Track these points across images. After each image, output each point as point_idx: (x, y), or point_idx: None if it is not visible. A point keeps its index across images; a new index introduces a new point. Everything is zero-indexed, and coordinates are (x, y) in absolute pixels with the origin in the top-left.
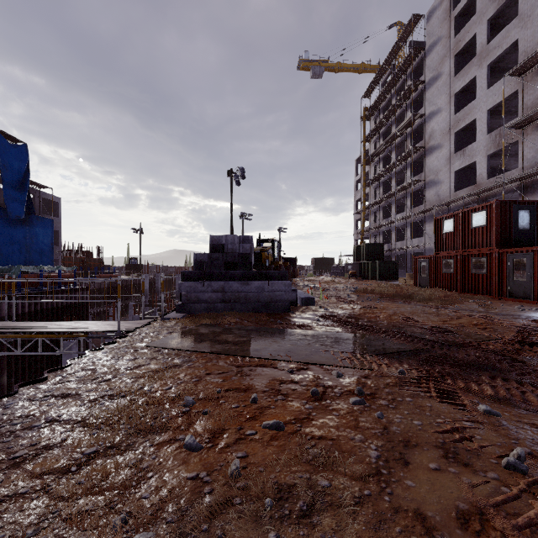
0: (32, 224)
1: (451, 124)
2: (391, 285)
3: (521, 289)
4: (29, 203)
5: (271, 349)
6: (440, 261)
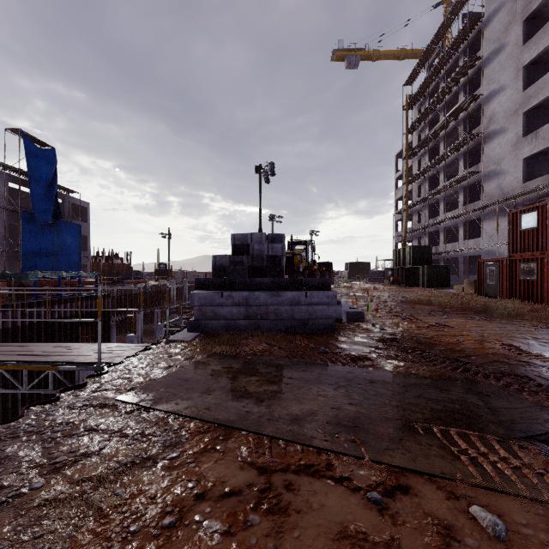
0: (60, 229)
1: (519, 103)
2: (447, 294)
3: None
4: (57, 208)
5: (322, 417)
6: (517, 264)
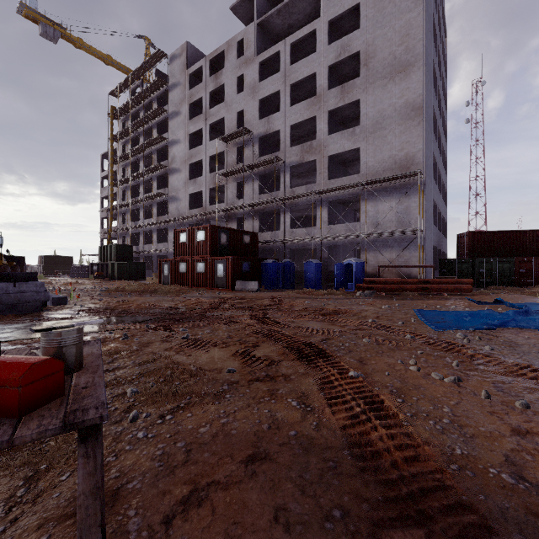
0: None
1: (188, 156)
2: (140, 284)
3: (221, 282)
4: None
5: None
6: (178, 263)
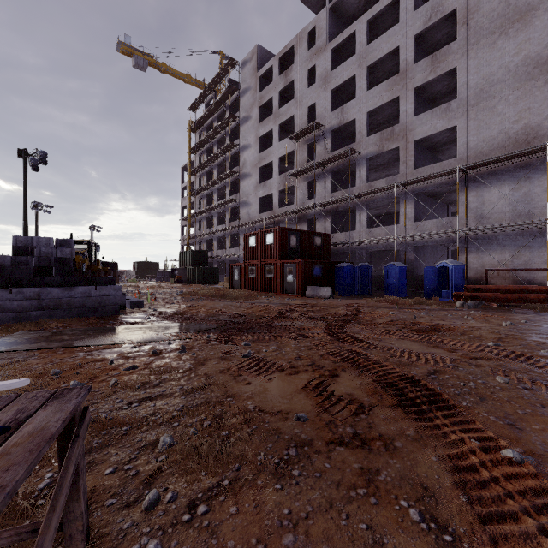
0: None
1: (258, 160)
2: (212, 288)
3: (291, 287)
4: None
5: (113, 338)
6: (248, 268)
